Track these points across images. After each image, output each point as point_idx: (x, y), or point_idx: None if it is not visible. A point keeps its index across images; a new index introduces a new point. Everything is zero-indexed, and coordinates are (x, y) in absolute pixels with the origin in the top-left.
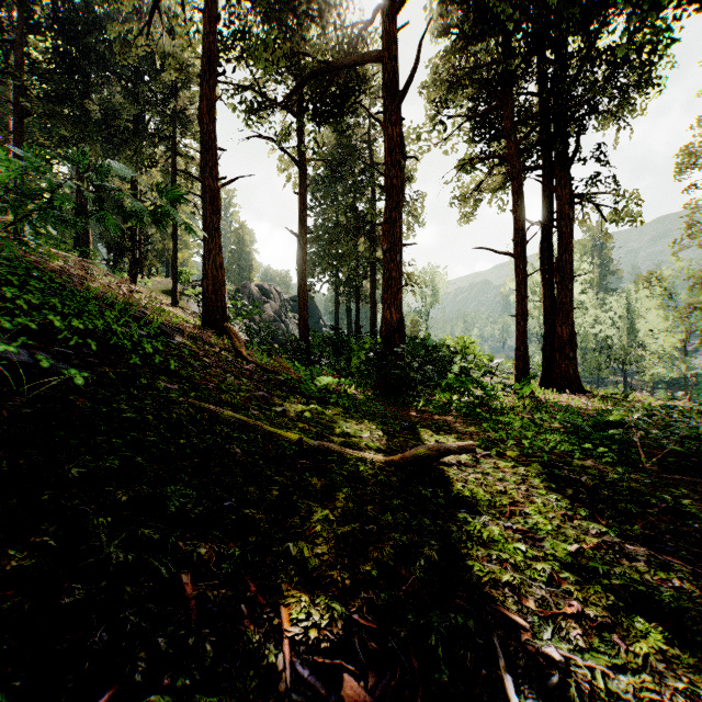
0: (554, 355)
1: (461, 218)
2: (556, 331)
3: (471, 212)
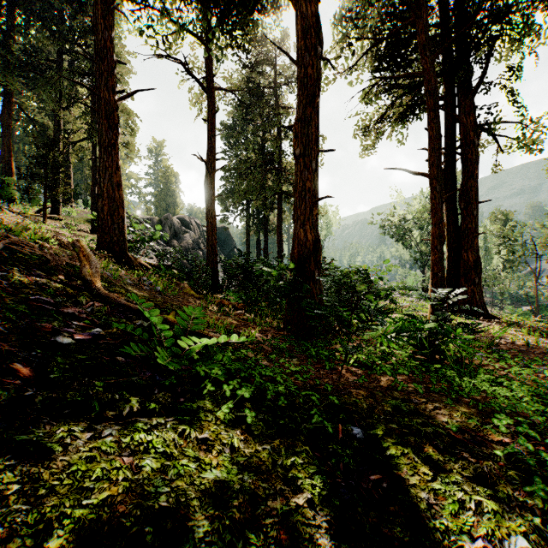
0: (458, 280)
1: (363, 150)
2: (461, 257)
3: (372, 144)
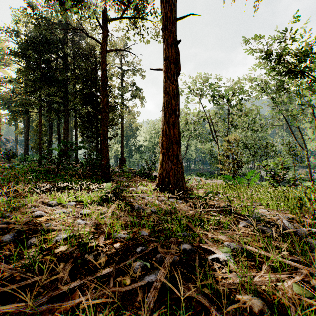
0: None
1: None
2: None
3: None
